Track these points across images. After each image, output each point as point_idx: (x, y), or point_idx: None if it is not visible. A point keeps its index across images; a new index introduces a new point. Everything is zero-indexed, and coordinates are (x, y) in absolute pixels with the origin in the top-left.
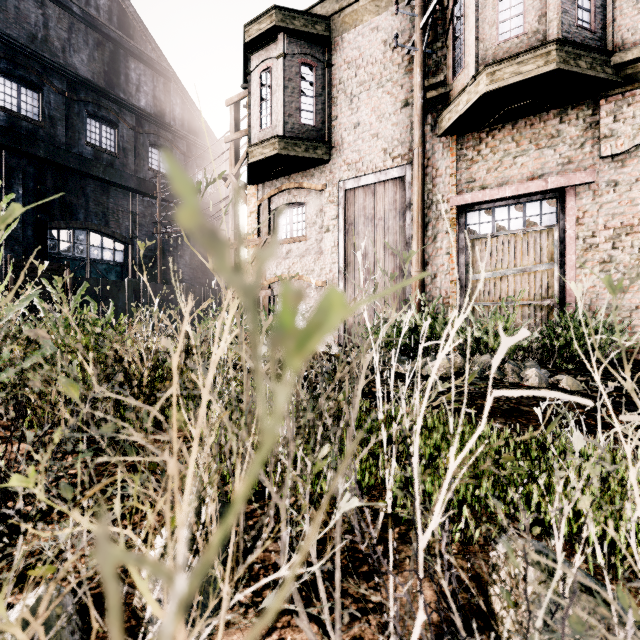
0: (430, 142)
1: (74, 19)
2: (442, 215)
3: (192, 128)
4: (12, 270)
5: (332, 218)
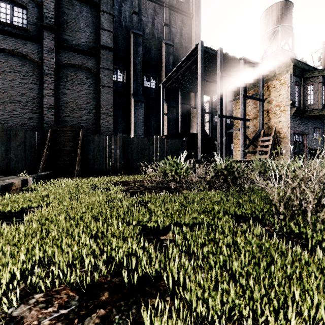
0: None
1: None
2: None
3: None
4: None
5: None
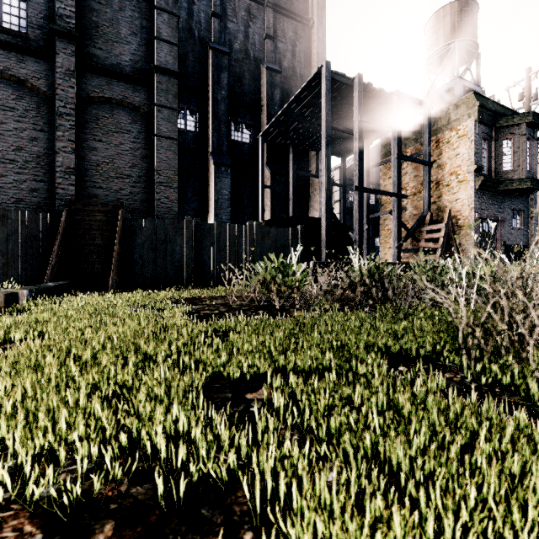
0: None
1: None
2: None
3: None
4: None
5: None
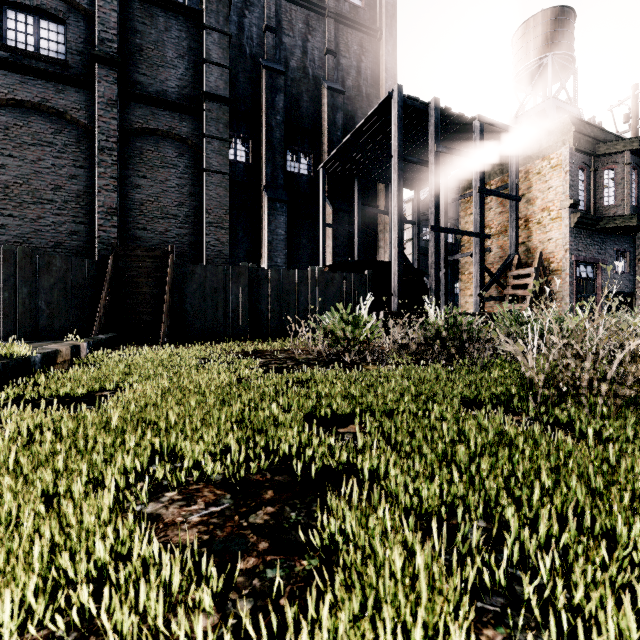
0: None
1: None
2: None
3: None
4: None
5: None
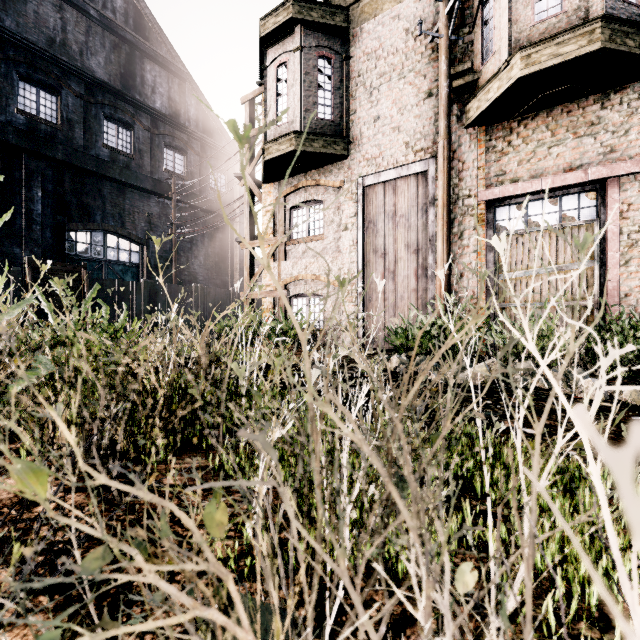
0: (456, 134)
1: (91, 22)
2: (469, 211)
3: (206, 129)
4: (31, 272)
5: (350, 216)
